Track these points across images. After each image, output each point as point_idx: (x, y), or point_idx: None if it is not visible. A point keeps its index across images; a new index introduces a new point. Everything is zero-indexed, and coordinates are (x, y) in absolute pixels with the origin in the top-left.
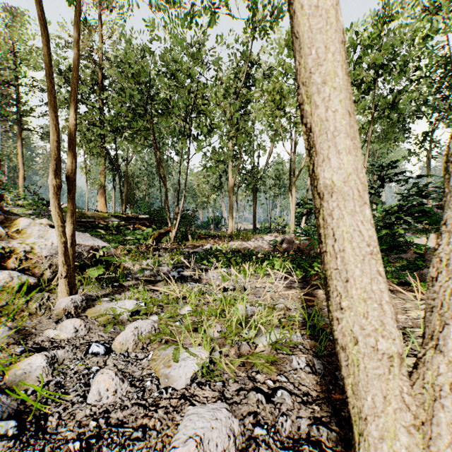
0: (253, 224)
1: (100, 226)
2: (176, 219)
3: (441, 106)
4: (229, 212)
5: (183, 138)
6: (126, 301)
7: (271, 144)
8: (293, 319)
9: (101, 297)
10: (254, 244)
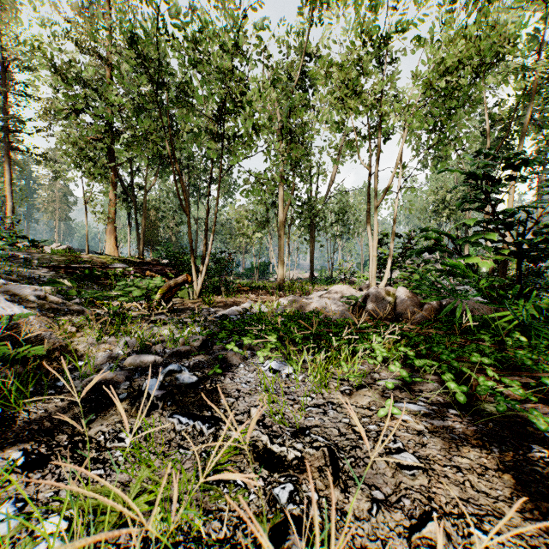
0: (310, 271)
1: (96, 274)
2: (203, 265)
3: None
4: (279, 255)
5: (211, 142)
6: None
7: (334, 166)
8: None
9: None
10: (319, 301)
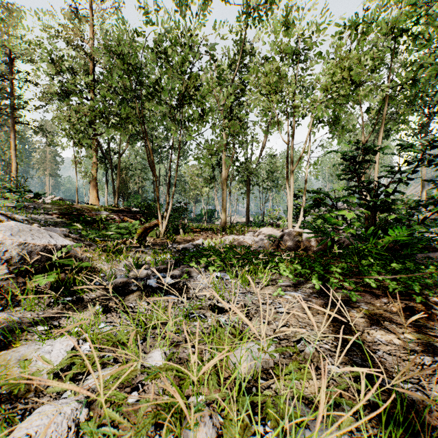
0: (247, 217)
1: (87, 219)
2: (166, 212)
3: (435, 98)
4: (223, 205)
5: (173, 125)
6: (57, 342)
7: (265, 136)
8: (336, 382)
9: (37, 324)
10: (250, 238)
